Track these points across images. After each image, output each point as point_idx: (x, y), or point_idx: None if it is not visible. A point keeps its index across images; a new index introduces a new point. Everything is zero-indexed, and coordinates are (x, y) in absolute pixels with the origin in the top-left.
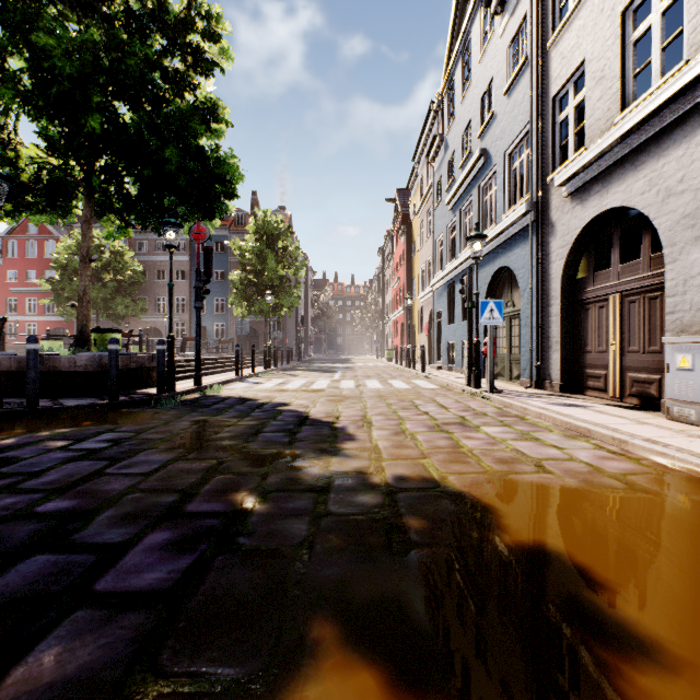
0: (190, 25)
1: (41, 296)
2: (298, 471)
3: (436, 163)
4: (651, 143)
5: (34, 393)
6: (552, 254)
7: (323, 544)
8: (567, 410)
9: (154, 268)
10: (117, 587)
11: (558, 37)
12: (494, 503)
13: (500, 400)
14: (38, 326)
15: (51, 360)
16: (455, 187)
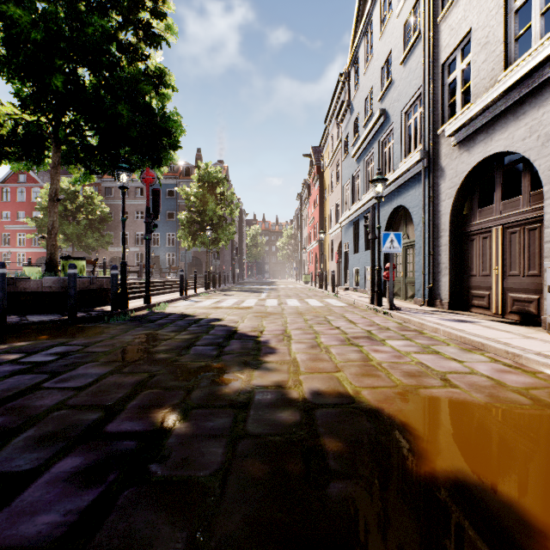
0: (141, 4)
1: (28, 232)
2: (221, 385)
3: (344, 124)
4: (531, 96)
5: (1, 310)
6: (442, 194)
7: (237, 473)
8: (459, 325)
9: (119, 209)
10: (0, 537)
11: (447, 12)
12: (409, 421)
13: (399, 316)
14: (27, 256)
15: (22, 282)
16: (359, 142)
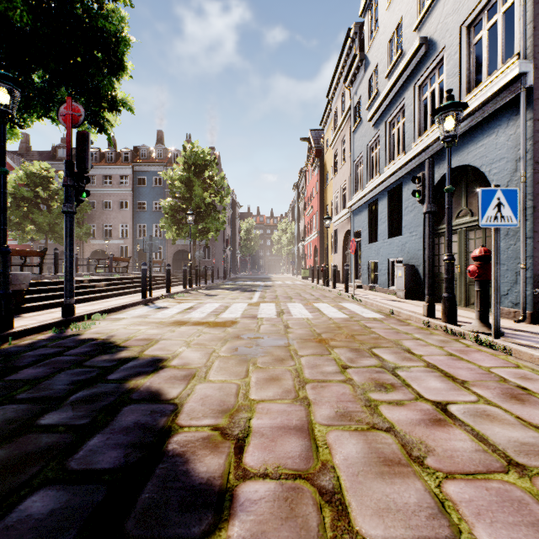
0: None
1: None
2: None
3: (354, 86)
4: None
5: None
6: None
7: None
8: None
9: (102, 199)
10: None
11: None
12: None
13: None
14: None
15: None
16: (381, 97)
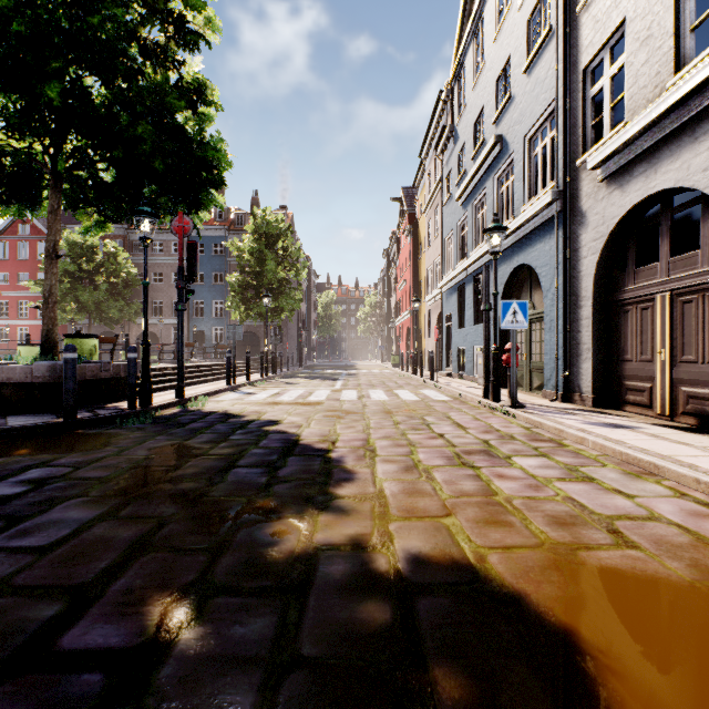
0: None
1: (33, 300)
2: (267, 544)
3: (445, 156)
4: None
5: None
6: (583, 248)
7: None
8: (613, 433)
9: (151, 270)
10: None
11: None
12: (576, 624)
13: (526, 418)
14: (30, 330)
15: (5, 370)
16: (467, 180)
